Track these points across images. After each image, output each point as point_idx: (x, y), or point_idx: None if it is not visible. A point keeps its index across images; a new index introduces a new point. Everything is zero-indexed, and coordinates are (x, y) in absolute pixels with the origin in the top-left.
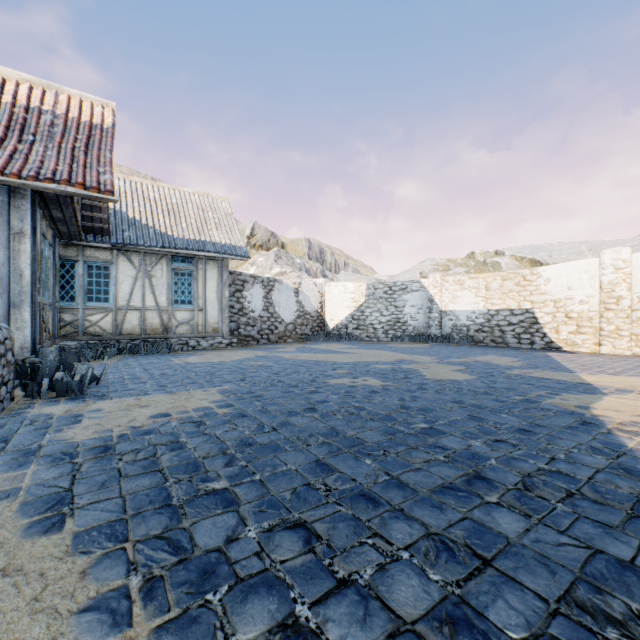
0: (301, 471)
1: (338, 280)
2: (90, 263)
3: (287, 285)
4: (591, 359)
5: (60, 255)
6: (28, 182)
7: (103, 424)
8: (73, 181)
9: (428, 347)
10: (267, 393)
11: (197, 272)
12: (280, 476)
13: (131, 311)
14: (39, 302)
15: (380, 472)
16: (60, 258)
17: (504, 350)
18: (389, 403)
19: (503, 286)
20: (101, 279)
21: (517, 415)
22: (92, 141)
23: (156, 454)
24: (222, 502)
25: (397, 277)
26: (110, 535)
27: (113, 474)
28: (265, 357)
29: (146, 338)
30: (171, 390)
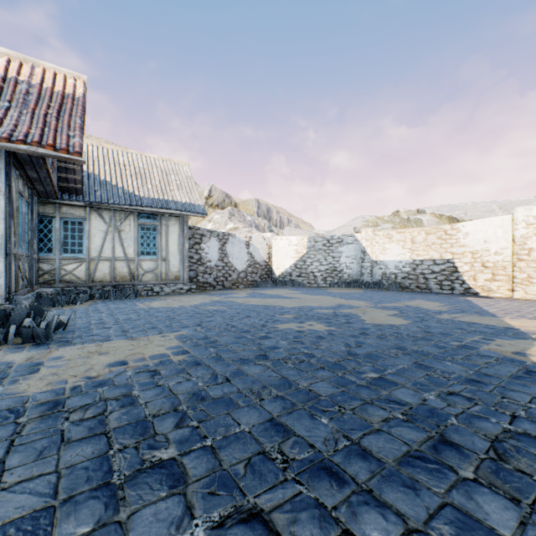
0: (255, 434)
1: (283, 234)
2: (66, 219)
3: (239, 238)
4: (508, 304)
5: (38, 212)
6: (1, 143)
7: (59, 374)
8: (44, 143)
9: (362, 292)
10: (221, 339)
11: (161, 227)
12: (233, 441)
13: (102, 261)
14: (14, 253)
15: (339, 435)
16: (39, 214)
17: (429, 295)
18: (336, 349)
19: (427, 239)
20: (76, 233)
21: (461, 363)
22: (64, 108)
23: (105, 411)
24: (168, 479)
25: (334, 232)
26: (29, 534)
27: (55, 439)
28: (220, 302)
29: (116, 285)
30: (132, 335)
